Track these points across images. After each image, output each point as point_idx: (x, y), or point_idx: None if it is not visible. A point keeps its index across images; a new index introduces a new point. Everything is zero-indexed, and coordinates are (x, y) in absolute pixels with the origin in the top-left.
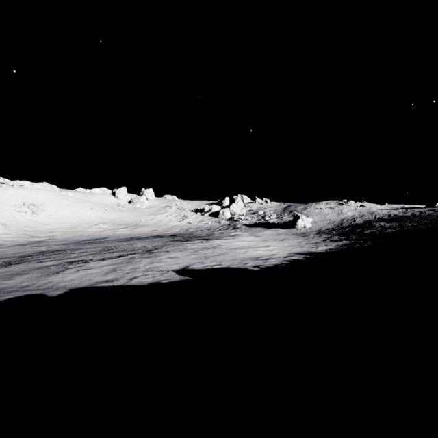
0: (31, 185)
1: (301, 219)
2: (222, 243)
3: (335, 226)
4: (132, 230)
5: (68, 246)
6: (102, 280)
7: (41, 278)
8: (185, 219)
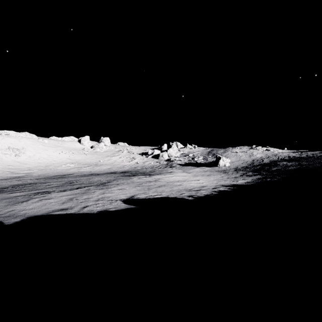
0: (15, 134)
1: (222, 159)
2: (161, 177)
3: (248, 165)
4: (92, 168)
5: (39, 180)
6: (58, 208)
7: (6, 207)
8: (134, 160)
